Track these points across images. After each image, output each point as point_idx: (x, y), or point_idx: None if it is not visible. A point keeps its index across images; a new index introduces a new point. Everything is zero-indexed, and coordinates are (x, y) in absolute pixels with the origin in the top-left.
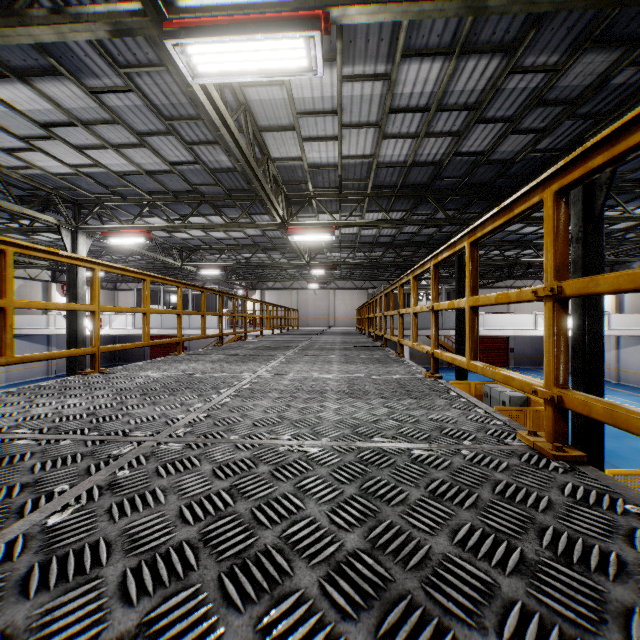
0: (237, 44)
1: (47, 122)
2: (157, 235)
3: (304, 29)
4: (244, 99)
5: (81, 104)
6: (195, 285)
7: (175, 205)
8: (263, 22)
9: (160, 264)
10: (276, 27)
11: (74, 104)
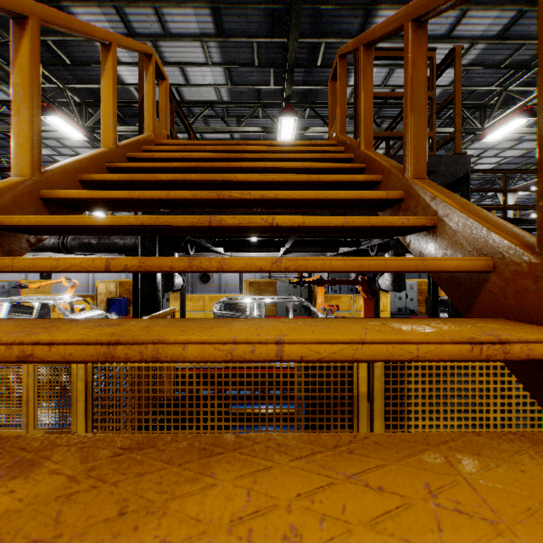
0: (499, 131)
1: (477, 155)
2: None
3: (513, 120)
4: None
5: (485, 144)
6: (530, 205)
7: None
8: (502, 124)
9: None
10: (505, 124)
11: (483, 145)
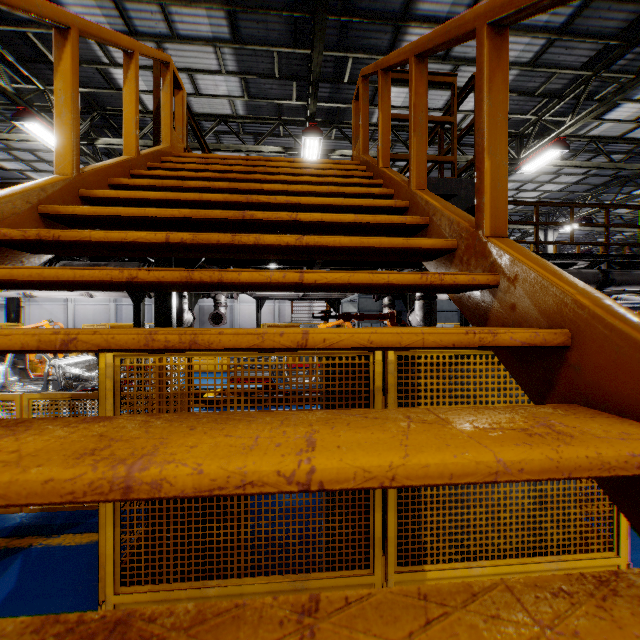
0: (534, 162)
1: (516, 188)
2: (621, 212)
3: (547, 151)
4: (588, 139)
5: (524, 177)
6: None
7: (611, 190)
8: (537, 155)
9: (635, 235)
10: (540, 155)
11: (522, 178)
